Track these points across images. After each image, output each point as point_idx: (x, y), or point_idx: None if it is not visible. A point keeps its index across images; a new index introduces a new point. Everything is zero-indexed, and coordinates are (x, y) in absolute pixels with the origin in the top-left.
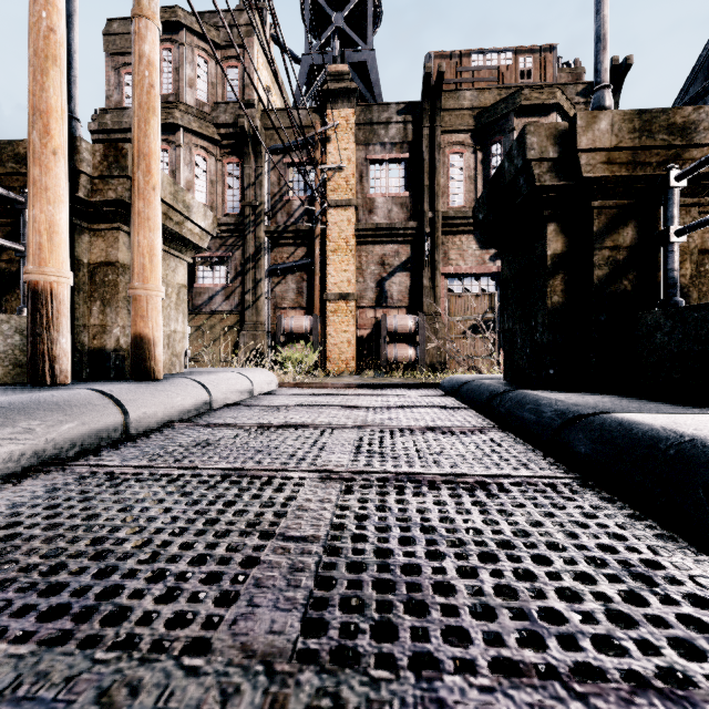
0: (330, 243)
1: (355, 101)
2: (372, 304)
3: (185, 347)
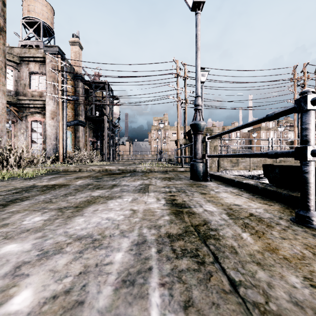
0: None
1: None
2: None
3: None
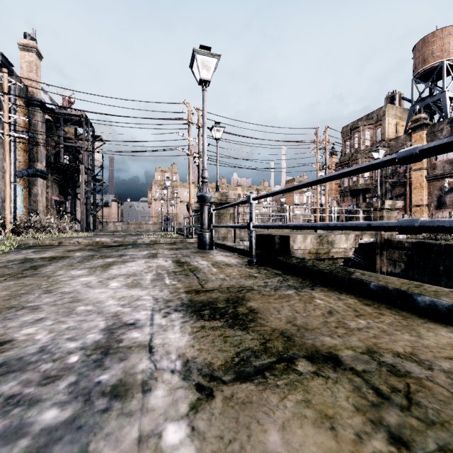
0: (413, 185)
1: (424, 127)
2: (435, 207)
3: None
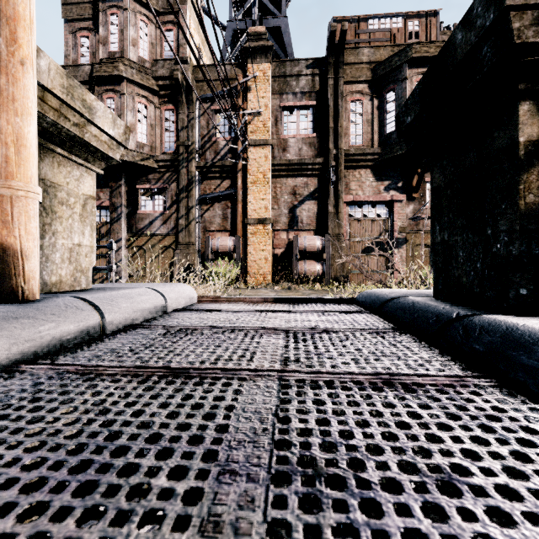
0: (250, 176)
1: (271, 57)
2: (285, 227)
3: (94, 261)
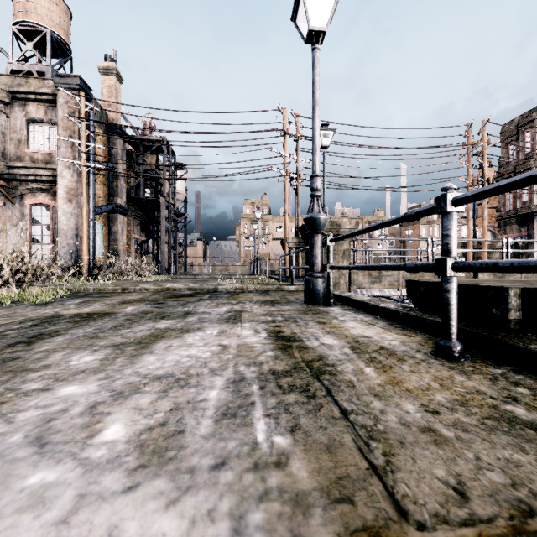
0: None
1: None
2: None
3: None
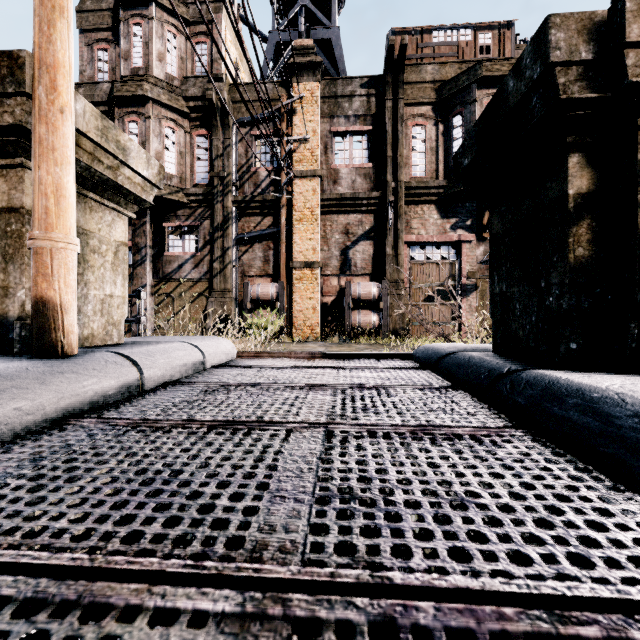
0: (296, 212)
1: (319, 74)
2: (337, 271)
3: (126, 314)
